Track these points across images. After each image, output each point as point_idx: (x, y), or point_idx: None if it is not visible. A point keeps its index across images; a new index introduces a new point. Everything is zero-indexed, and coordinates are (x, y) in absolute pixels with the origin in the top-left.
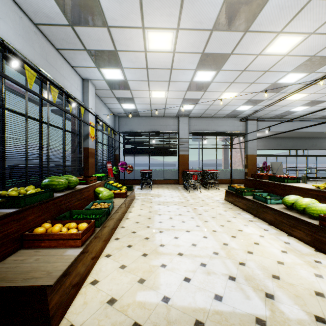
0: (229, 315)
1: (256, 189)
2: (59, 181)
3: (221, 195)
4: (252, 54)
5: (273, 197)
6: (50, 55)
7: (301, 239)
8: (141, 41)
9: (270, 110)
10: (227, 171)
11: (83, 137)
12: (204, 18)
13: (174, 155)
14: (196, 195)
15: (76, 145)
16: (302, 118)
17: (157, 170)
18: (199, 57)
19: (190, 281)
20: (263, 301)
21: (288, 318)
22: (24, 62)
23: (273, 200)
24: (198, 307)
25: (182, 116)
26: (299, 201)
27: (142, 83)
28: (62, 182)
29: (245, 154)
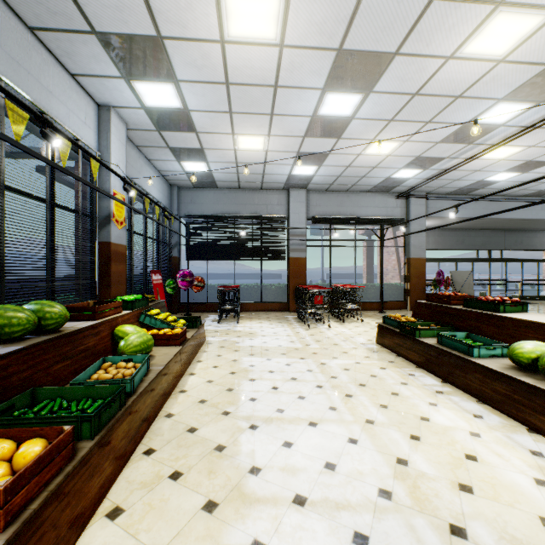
0: None
1: (439, 323)
2: (11, 317)
3: (369, 334)
4: (437, 57)
5: (480, 341)
6: (10, 38)
7: None
8: (212, 13)
9: (452, 178)
10: (375, 287)
11: (99, 222)
12: None
13: (281, 258)
14: (323, 333)
15: (81, 236)
16: (503, 195)
17: (250, 287)
18: (333, 59)
19: None
20: None
21: None
22: None
23: (484, 349)
24: None
25: (295, 189)
26: None
27: (218, 117)
28: (20, 319)
29: (405, 256)
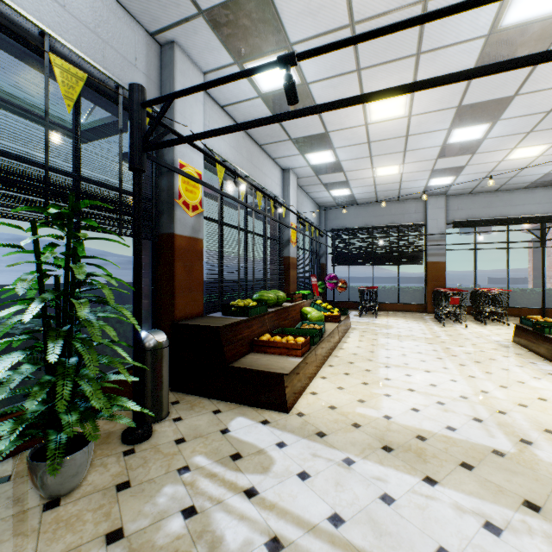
0: (460, 441)
1: None
2: (269, 296)
3: (509, 335)
4: None
5: None
6: (254, 156)
7: None
8: (360, 115)
9: None
10: (535, 292)
11: (283, 244)
12: (453, 68)
13: (418, 262)
14: (456, 331)
15: (277, 254)
16: None
17: (387, 289)
18: (454, 112)
19: (419, 411)
20: (512, 443)
21: (540, 459)
22: (245, 181)
23: None
24: (423, 429)
25: (433, 196)
26: None
27: (361, 160)
28: (272, 297)
29: None
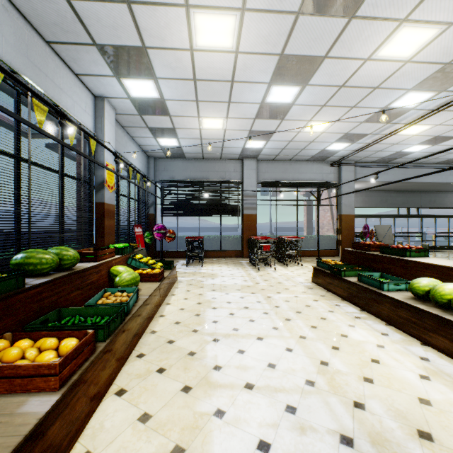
0: None
1: (361, 266)
2: (42, 258)
3: (306, 275)
4: (357, 59)
5: (390, 279)
6: (34, 50)
7: (446, 351)
8: (184, 30)
9: (375, 150)
10: (313, 238)
11: (95, 187)
12: None
13: (237, 214)
14: (270, 274)
15: (83, 198)
16: (418, 163)
17: (211, 238)
18: (276, 61)
19: (270, 450)
20: None
21: None
22: None
23: (392, 285)
24: None
25: (248, 159)
26: (440, 288)
27: (187, 104)
28: (47, 259)
29: (337, 213)
